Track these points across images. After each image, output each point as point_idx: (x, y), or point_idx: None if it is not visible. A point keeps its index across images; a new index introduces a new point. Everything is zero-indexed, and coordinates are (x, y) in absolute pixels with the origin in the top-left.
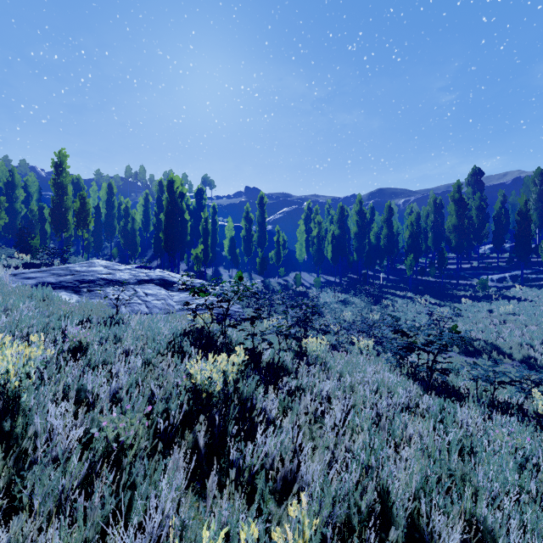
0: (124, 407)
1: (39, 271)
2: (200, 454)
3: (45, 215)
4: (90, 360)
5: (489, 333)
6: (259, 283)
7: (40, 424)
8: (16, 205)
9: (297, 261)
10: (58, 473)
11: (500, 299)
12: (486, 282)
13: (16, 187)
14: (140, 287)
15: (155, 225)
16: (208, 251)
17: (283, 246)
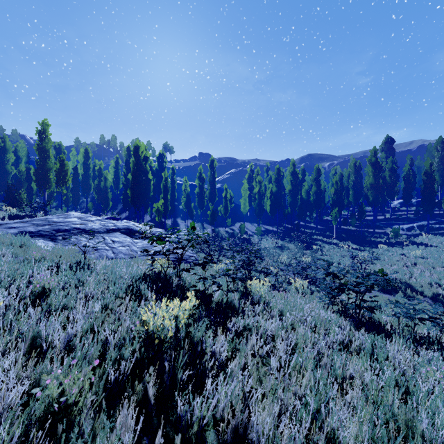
0: (76, 356)
1: (21, 222)
2: (150, 404)
3: (32, 175)
4: (50, 305)
5: (403, 273)
6: (210, 232)
7: None
8: (7, 167)
9: (241, 213)
10: None
11: (410, 245)
12: (398, 230)
13: (7, 152)
14: (108, 235)
15: (124, 183)
16: (167, 205)
17: (230, 201)
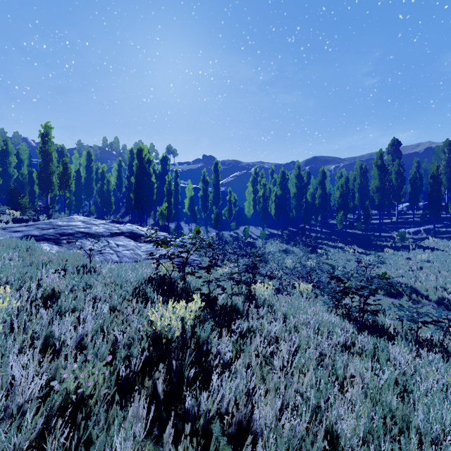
0: (88, 354)
1: (25, 226)
2: (159, 399)
3: (34, 178)
4: (60, 307)
5: (409, 277)
6: (214, 235)
7: (3, 374)
8: (9, 170)
9: (246, 217)
10: (13, 429)
11: (416, 249)
12: (404, 234)
13: (9, 155)
14: (112, 239)
15: (127, 186)
16: (171, 208)
17: (234, 204)
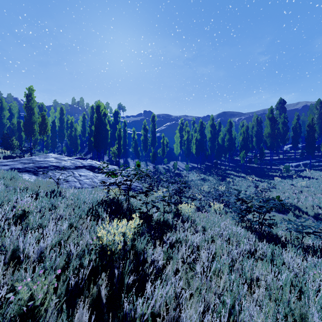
0: (45, 265)
1: (12, 161)
2: (102, 303)
3: (22, 127)
4: (28, 224)
5: (293, 198)
6: (152, 168)
7: None
8: (3, 120)
9: (174, 155)
10: None
11: (297, 178)
12: (288, 167)
13: (3, 110)
14: (76, 170)
15: (89, 133)
16: (121, 148)
17: (166, 145)
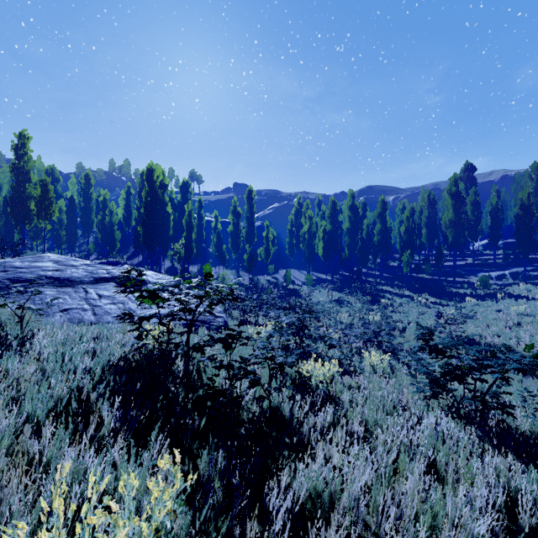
0: None
1: None
2: None
3: None
4: None
5: (507, 337)
6: (247, 281)
7: None
8: None
9: (287, 258)
10: None
11: (506, 298)
12: (487, 279)
13: None
14: (95, 286)
15: (137, 219)
16: (192, 247)
17: (273, 242)
